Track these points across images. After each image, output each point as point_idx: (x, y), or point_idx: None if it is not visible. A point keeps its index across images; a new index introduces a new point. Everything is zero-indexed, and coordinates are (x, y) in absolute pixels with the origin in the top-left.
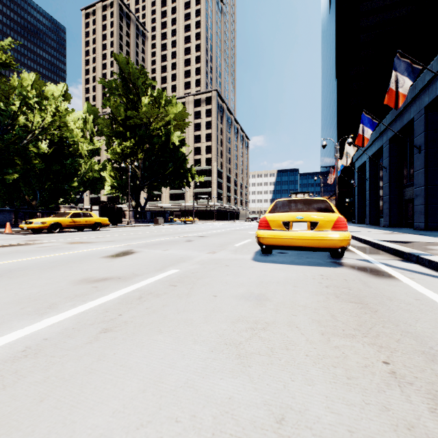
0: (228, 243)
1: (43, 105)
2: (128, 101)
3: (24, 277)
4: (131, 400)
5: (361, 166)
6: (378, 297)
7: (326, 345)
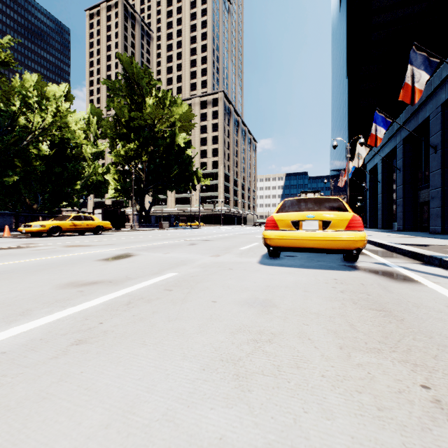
0: (234, 247)
1: (43, 104)
2: (132, 102)
3: (6, 280)
4: (87, 440)
5: (373, 168)
6: (402, 303)
7: (347, 363)
